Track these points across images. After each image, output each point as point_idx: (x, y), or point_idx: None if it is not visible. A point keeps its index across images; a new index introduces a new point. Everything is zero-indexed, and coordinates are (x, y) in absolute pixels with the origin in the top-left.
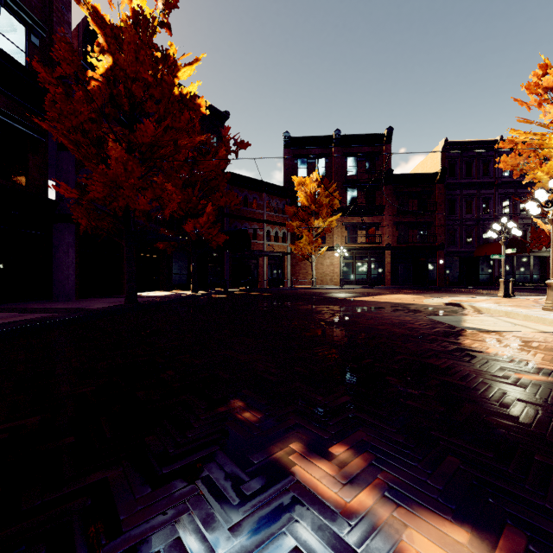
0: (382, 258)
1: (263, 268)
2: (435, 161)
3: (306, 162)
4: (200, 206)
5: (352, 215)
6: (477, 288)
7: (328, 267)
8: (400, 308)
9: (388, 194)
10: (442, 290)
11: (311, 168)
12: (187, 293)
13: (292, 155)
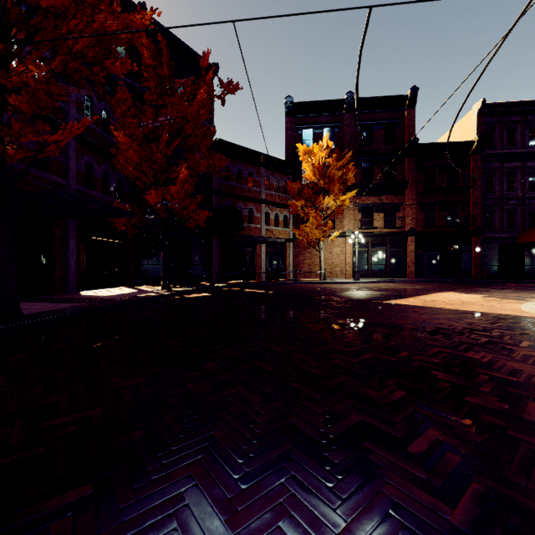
0: (403, 246)
1: (261, 257)
2: (466, 129)
3: (311, 132)
4: (176, 174)
5: (368, 194)
6: (528, 282)
7: (338, 256)
8: (534, 332)
9: (411, 169)
10: (493, 286)
11: (318, 139)
12: (152, 291)
13: (295, 125)
